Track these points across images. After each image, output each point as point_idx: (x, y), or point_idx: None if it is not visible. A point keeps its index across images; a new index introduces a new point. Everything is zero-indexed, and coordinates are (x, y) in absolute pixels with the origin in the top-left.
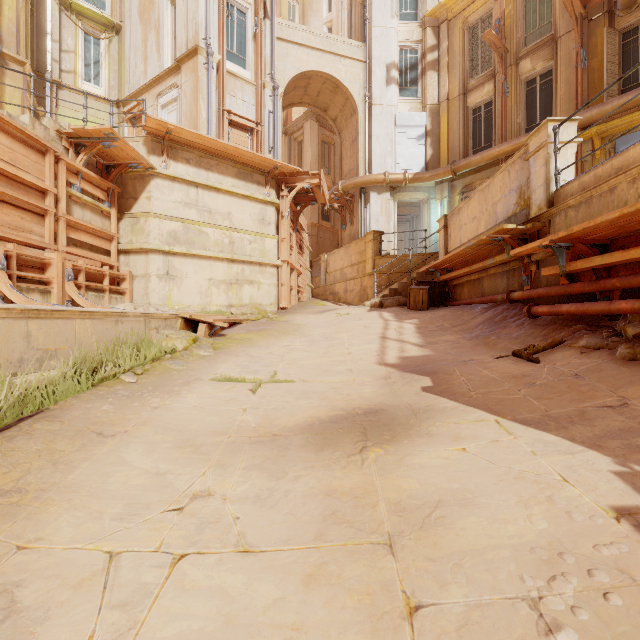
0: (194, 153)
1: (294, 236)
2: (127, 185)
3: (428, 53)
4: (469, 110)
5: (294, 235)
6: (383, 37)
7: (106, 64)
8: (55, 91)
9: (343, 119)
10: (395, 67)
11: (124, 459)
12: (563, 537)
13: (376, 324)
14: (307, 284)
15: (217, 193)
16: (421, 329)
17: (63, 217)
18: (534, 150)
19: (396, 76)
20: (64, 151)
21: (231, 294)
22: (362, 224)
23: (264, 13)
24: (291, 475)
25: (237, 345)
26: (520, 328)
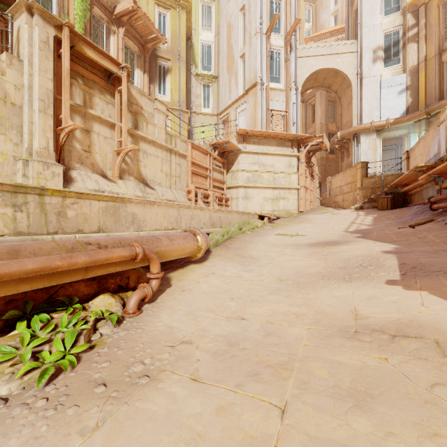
0: (257, 138)
1: (308, 171)
2: (229, 158)
3: (408, 31)
4: (444, 64)
5: (308, 170)
6: (370, 32)
7: (212, 97)
8: (193, 117)
9: (341, 90)
10: (380, 49)
11: (259, 246)
12: (365, 254)
13: (351, 217)
14: (316, 197)
15: (267, 155)
16: (376, 219)
17: (212, 177)
18: (440, 122)
19: (381, 54)
20: (211, 151)
21: (274, 205)
22: (354, 157)
23: (290, 49)
24: (303, 249)
25: (280, 226)
26: (424, 216)
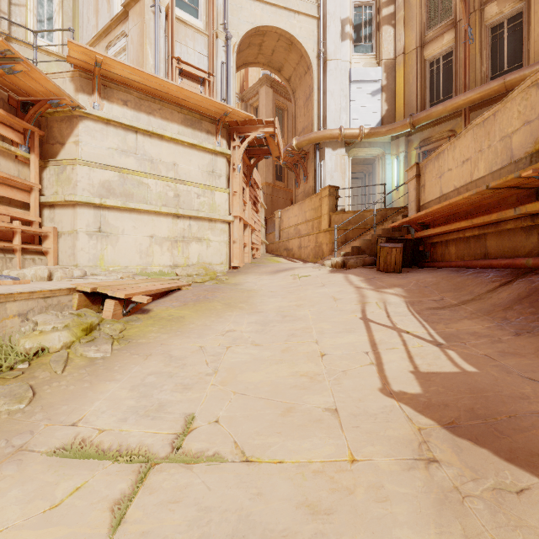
0: (132, 94)
1: (247, 191)
2: (53, 128)
3: (383, 8)
4: (426, 63)
5: (247, 190)
6: None
7: (59, 20)
8: None
9: (297, 78)
10: (350, 22)
11: None
12: None
13: (347, 294)
14: (261, 240)
15: (160, 140)
16: (415, 305)
17: None
18: None
19: (351, 32)
20: None
21: (176, 253)
22: (316, 180)
23: None
24: None
25: (158, 331)
26: None
